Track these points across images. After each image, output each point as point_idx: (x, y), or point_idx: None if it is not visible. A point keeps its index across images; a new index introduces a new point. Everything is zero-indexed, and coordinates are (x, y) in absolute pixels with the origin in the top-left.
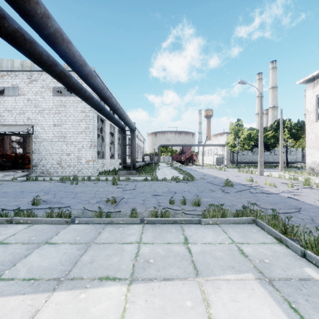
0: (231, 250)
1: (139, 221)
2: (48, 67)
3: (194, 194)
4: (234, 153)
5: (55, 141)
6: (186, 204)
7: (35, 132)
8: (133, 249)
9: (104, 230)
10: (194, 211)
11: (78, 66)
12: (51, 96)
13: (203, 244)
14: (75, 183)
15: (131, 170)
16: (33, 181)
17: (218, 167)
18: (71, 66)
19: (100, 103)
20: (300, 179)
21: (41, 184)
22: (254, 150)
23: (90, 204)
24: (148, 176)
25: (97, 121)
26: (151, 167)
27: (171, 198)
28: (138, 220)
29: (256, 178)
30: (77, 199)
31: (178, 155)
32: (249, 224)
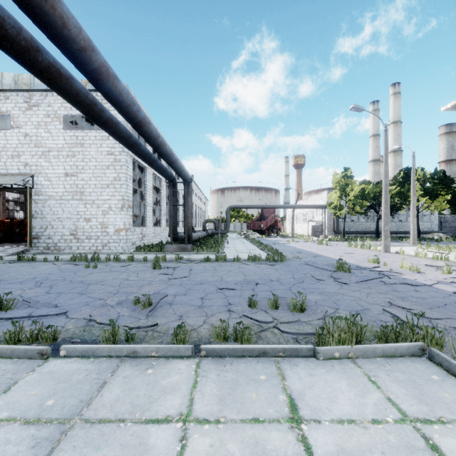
0: (411, 450)
1: (190, 352)
2: (21, 52)
3: (288, 286)
4: (338, 218)
5: (67, 200)
6: (278, 307)
7: (36, 186)
8: (170, 446)
9: (115, 375)
10: (295, 323)
11: (76, 48)
12: (61, 129)
13: (337, 424)
14: (92, 266)
15: (185, 244)
16: (27, 262)
17: (315, 240)
18: (62, 48)
19: (132, 134)
20: (453, 259)
21: (37, 267)
22: (368, 214)
23: (105, 307)
24: (211, 254)
25: (134, 169)
26: (216, 240)
27: (252, 296)
28: (188, 349)
29: (381, 257)
30: (85, 296)
31: (255, 222)
32: (415, 358)
